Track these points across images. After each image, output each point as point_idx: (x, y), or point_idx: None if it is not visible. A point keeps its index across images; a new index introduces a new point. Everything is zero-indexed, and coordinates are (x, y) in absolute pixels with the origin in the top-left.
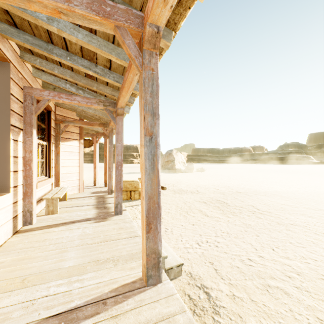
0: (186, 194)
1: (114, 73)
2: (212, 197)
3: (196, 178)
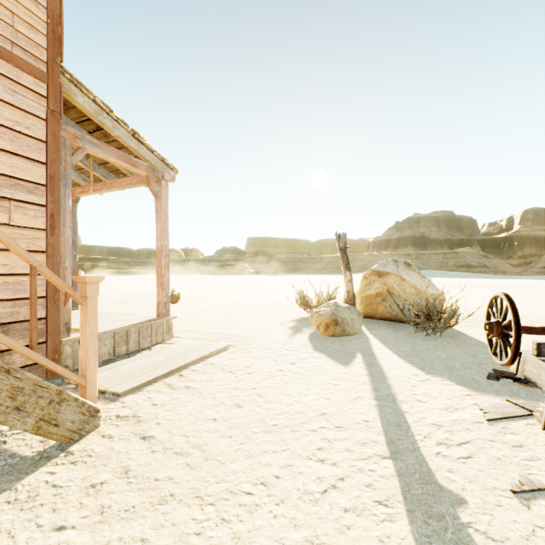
0: None
1: None
2: (112, 301)
3: None
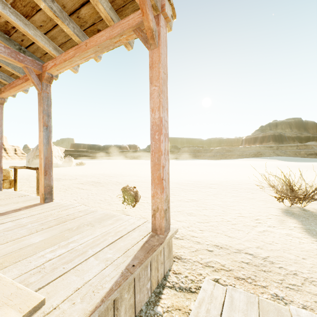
0: (64, 181)
1: (2, 72)
2: (89, 180)
3: (75, 171)
